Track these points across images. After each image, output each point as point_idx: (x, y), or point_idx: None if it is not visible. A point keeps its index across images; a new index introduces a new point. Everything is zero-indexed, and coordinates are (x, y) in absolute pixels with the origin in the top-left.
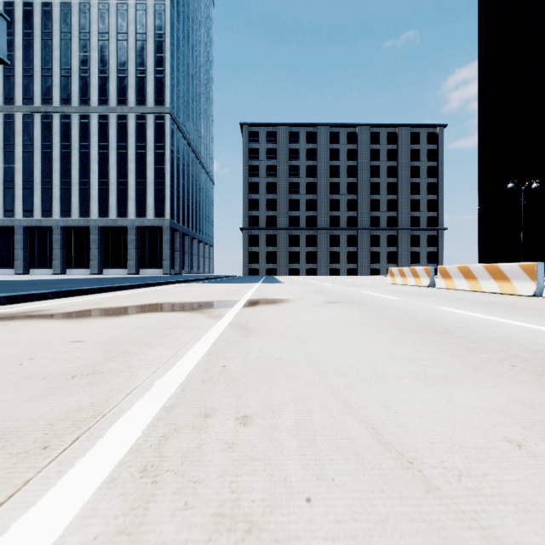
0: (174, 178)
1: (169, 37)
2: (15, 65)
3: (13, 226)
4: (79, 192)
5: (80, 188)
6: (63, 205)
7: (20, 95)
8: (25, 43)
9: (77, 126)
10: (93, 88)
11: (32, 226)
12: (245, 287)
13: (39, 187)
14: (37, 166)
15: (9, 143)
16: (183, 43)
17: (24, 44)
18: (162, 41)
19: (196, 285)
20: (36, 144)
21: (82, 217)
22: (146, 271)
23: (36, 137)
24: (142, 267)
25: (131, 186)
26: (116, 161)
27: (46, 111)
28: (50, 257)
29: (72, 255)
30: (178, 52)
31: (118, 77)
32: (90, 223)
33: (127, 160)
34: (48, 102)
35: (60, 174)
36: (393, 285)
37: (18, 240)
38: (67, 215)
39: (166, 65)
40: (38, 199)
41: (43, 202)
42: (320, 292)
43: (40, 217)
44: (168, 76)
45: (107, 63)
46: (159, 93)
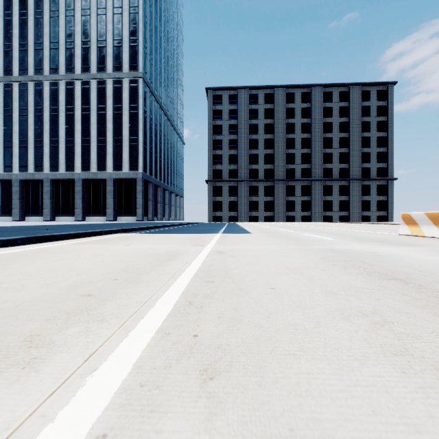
0: (147, 136)
1: (141, 10)
2: (13, 41)
3: (11, 179)
4: (65, 149)
5: (66, 146)
6: (52, 161)
7: (17, 67)
8: (21, 22)
9: (63, 92)
10: (77, 58)
11: (27, 180)
12: (193, 244)
13: (32, 146)
14: (31, 127)
15: (8, 108)
16: (155, 17)
17: (20, 23)
18: (135, 13)
19: (125, 238)
20: (30, 108)
21: (67, 171)
22: (122, 218)
23: (30, 102)
24: (119, 215)
25: (109, 143)
26: (96, 121)
27: (38, 79)
28: (42, 206)
29: (60, 205)
30: (151, 24)
31: (98, 47)
32: (75, 176)
33: (105, 120)
34: (40, 72)
35: (50, 134)
36: (436, 240)
37: (15, 192)
38: (55, 169)
39: (139, 35)
40: (32, 156)
41: (35, 158)
42: (394, 277)
43: (33, 171)
44: (141, 44)
45: (89, 35)
46: (133, 59)
